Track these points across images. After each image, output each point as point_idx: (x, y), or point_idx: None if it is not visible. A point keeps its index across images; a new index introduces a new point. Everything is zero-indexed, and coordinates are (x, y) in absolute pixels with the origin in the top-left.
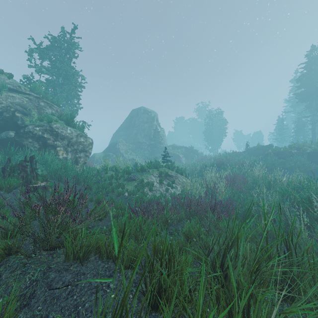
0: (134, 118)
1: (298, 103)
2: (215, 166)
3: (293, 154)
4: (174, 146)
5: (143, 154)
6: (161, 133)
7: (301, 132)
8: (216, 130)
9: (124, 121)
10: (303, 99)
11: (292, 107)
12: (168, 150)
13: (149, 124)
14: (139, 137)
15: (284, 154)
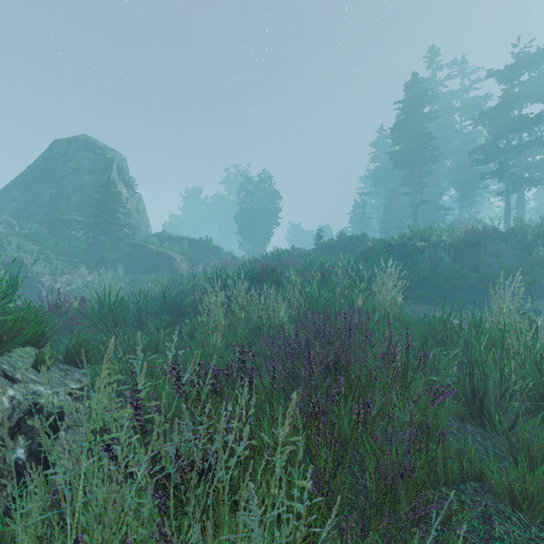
0: (56, 158)
1: (386, 178)
2: (250, 279)
3: (419, 251)
4: (165, 237)
5: (65, 250)
6: (131, 203)
7: (394, 224)
8: (261, 214)
9: (28, 167)
10: (403, 162)
11: (376, 185)
12: (145, 243)
13: (96, 176)
14: (63, 207)
15: (403, 251)
